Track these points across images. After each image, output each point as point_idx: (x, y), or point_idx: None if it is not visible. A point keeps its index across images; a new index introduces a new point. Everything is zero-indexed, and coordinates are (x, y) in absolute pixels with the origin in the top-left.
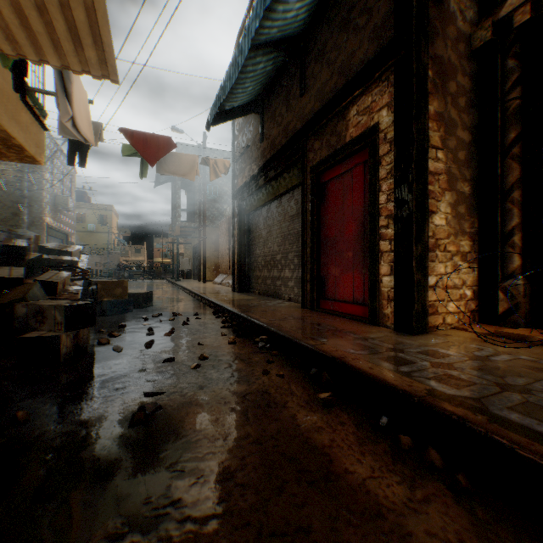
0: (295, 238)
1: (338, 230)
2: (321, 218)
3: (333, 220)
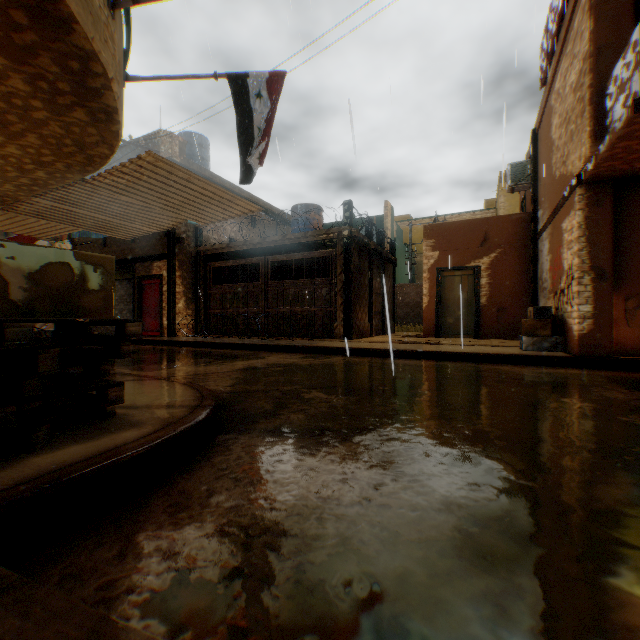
0: (129, 304)
1: (150, 304)
2: (143, 298)
3: (148, 300)
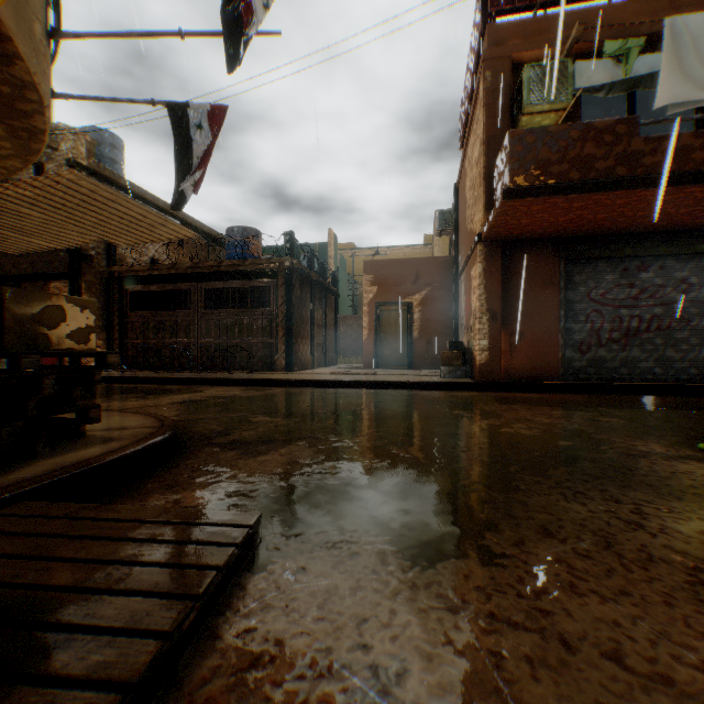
0: None
1: None
2: None
3: None
